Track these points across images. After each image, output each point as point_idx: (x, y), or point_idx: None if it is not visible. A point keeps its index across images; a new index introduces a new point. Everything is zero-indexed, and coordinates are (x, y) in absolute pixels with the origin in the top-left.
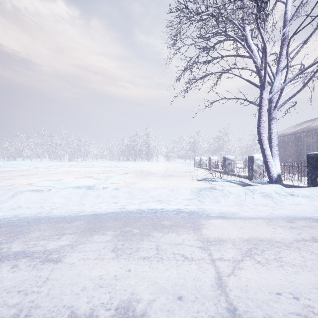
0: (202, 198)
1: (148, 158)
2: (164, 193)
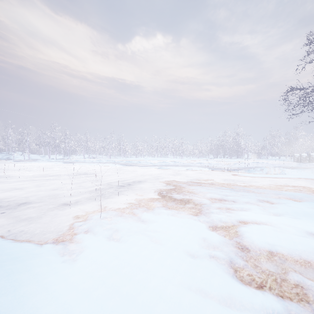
0: (301, 165)
1: (234, 156)
2: (286, 164)
